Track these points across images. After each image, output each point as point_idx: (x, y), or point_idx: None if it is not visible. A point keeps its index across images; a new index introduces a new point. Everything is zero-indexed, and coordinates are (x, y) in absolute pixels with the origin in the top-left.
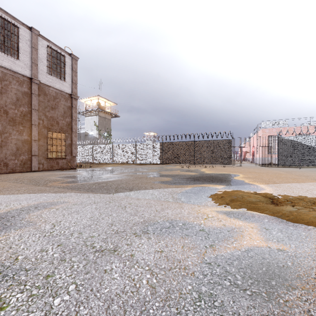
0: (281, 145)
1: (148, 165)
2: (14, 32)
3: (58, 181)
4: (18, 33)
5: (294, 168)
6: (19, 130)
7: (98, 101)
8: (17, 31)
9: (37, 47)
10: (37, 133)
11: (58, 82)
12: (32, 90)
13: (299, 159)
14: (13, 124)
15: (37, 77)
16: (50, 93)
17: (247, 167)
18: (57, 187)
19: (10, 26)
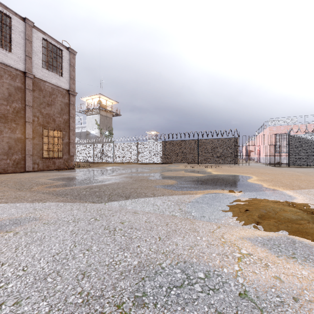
0: (292, 144)
1: (150, 165)
2: (7, 23)
3: (46, 184)
4: (10, 24)
5: (307, 168)
6: (12, 127)
7: (100, 100)
8: (9, 22)
9: (32, 39)
10: (32, 131)
11: (55, 77)
12: (26, 85)
13: (312, 158)
14: (4, 121)
15: (32, 71)
16: (46, 88)
17: (256, 167)
18: (42, 192)
19: (2, 16)
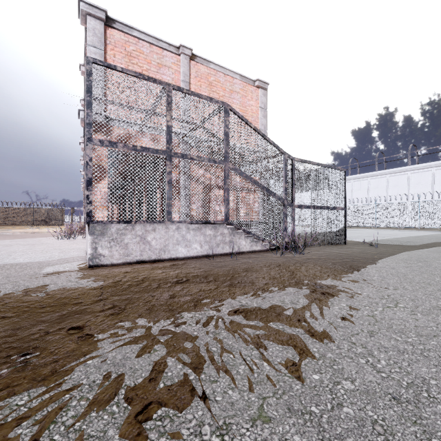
0: None
1: None
2: None
3: None
4: None
5: None
6: None
7: None
8: None
9: None
10: None
11: None
12: None
13: None
14: None
15: None
16: None
17: None
18: None
19: None
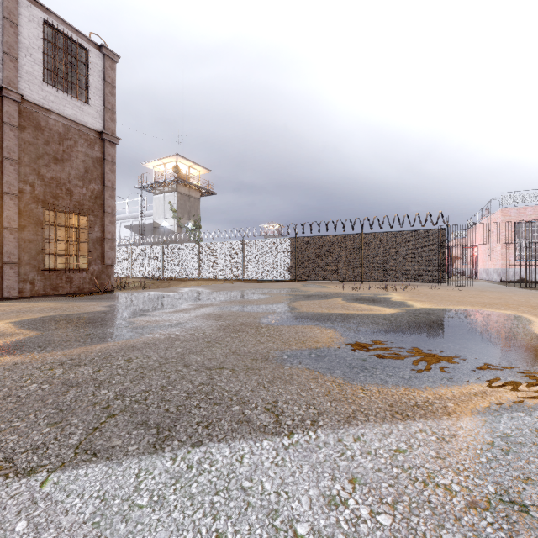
0: None
1: (267, 284)
2: None
3: None
4: None
5: None
6: None
7: (177, 165)
8: None
9: (17, 19)
10: (17, 213)
11: (71, 103)
12: (4, 114)
13: None
14: None
15: (17, 88)
16: (51, 125)
17: (490, 290)
18: None
19: None
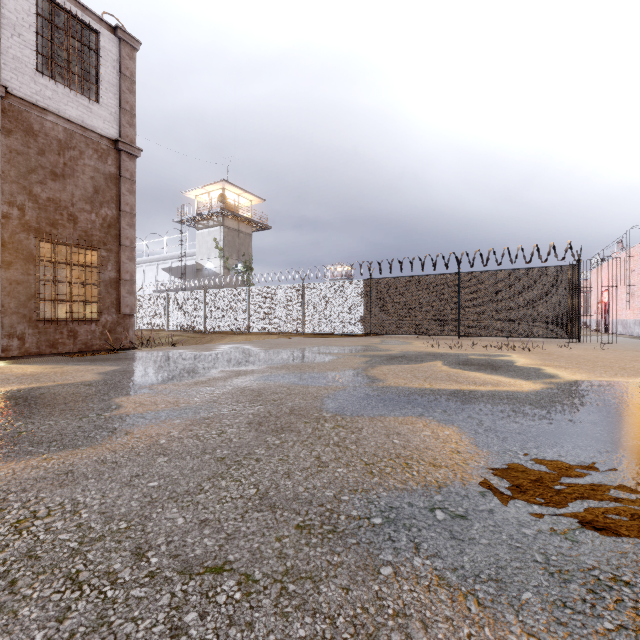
0: None
1: (333, 339)
2: None
3: None
4: None
5: None
6: None
7: (223, 193)
8: None
9: None
10: None
11: (75, 101)
12: None
13: None
14: None
15: None
16: (48, 129)
17: None
18: None
19: None
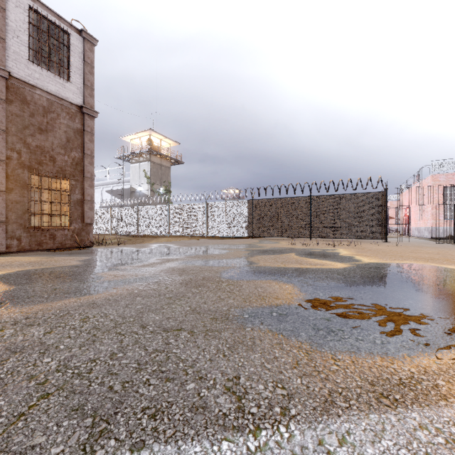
0: None
1: (227, 240)
2: None
3: None
4: None
5: None
6: None
7: (150, 138)
8: None
9: (5, 4)
10: (5, 177)
11: (54, 80)
12: None
13: None
14: None
15: (5, 65)
16: (36, 100)
17: (426, 245)
18: None
19: None
